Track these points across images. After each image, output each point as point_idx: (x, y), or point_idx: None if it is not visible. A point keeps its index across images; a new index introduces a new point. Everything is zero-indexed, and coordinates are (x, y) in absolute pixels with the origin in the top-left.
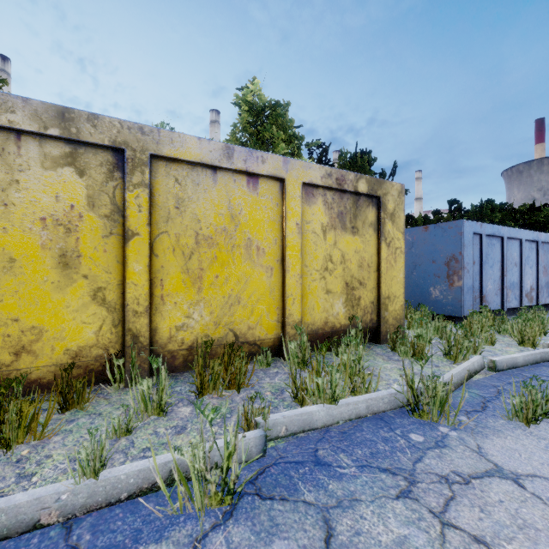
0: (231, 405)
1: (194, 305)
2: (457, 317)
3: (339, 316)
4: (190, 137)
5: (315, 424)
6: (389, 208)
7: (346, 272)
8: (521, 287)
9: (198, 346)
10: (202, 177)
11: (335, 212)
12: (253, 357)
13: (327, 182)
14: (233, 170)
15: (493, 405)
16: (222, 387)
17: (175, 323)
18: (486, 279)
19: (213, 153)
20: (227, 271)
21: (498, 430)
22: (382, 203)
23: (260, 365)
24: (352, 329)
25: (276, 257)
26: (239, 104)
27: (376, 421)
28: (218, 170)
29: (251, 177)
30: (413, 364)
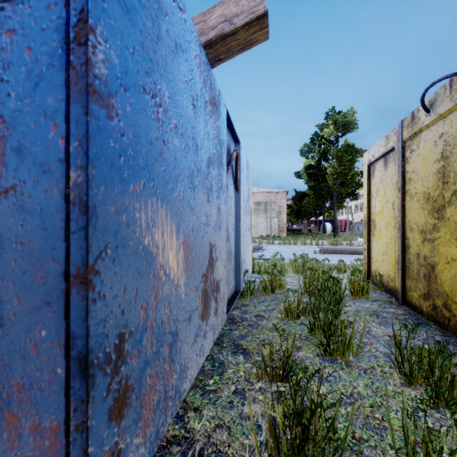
0: None
1: None
2: None
3: None
4: None
5: None
6: None
7: None
8: None
9: None
10: None
11: None
12: None
13: None
14: None
15: None
16: None
17: None
18: None
19: None
20: None
21: None
22: None
23: None
24: None
25: None
26: None
27: None
28: None
29: None
30: None
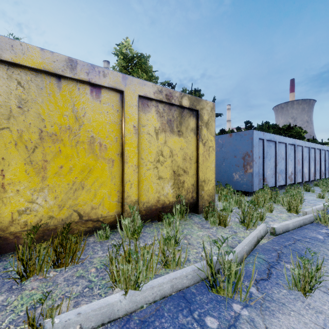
0: (48, 289)
1: (38, 192)
2: (249, 192)
3: (168, 195)
4: (33, 47)
5: (116, 314)
6: (204, 118)
7: (174, 163)
8: (286, 172)
9: (42, 227)
10: (46, 83)
11: (165, 119)
12: (98, 230)
13: (158, 96)
14: (77, 79)
15: (276, 271)
16: (46, 269)
17: (17, 208)
18: (266, 167)
19: (56, 63)
20: (72, 162)
21: (282, 303)
22: (199, 115)
23: (100, 238)
24: (178, 205)
25: (117, 152)
26: (117, 54)
27: (178, 301)
28: (62, 78)
29: (94, 87)
30: (219, 231)
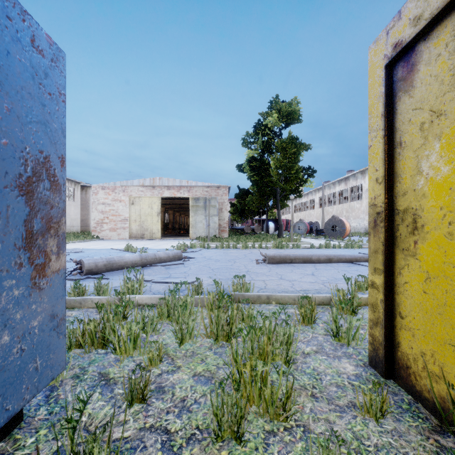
0: None
1: None
2: None
3: None
4: None
5: None
6: None
7: None
8: None
9: None
10: None
11: None
12: None
13: None
14: None
15: None
16: None
17: None
18: None
19: None
20: None
21: None
22: None
23: None
24: None
25: None
26: None
27: None
28: None
29: None
30: None
